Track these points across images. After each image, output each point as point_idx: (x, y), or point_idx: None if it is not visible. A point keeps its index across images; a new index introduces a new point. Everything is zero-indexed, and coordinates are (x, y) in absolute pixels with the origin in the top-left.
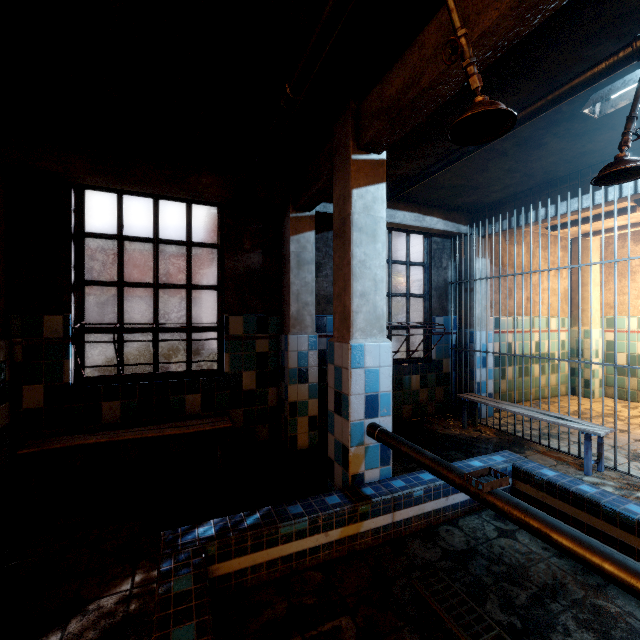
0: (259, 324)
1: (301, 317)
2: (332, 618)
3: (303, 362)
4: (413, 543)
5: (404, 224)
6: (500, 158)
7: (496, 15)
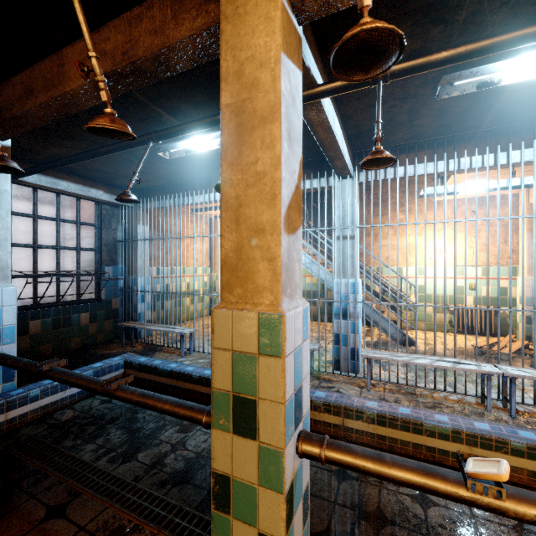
0: None
1: None
2: None
3: None
4: (26, 429)
5: (69, 191)
6: (131, 163)
7: (45, 99)
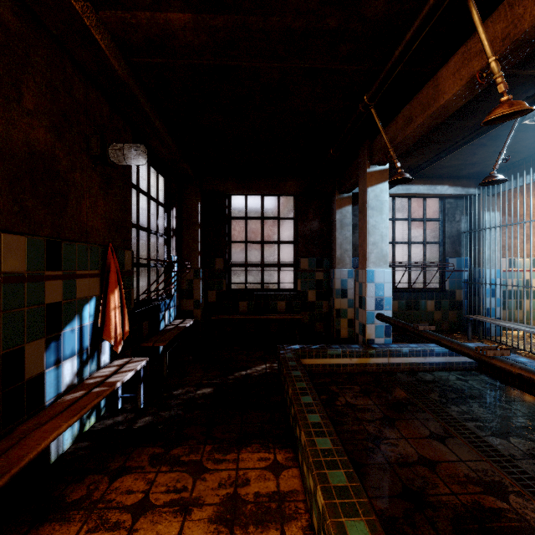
0: (317, 263)
1: (343, 258)
2: (350, 385)
3: (344, 285)
4: (400, 375)
5: (418, 193)
6: (482, 147)
7: (422, 120)
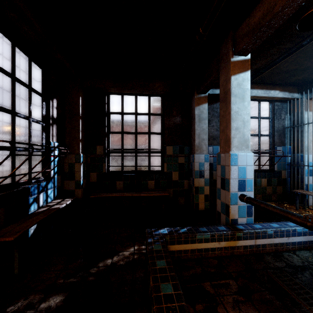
0: (180, 150)
1: (200, 146)
2: (224, 279)
3: (201, 168)
4: (267, 257)
5: (257, 96)
6: None
7: None
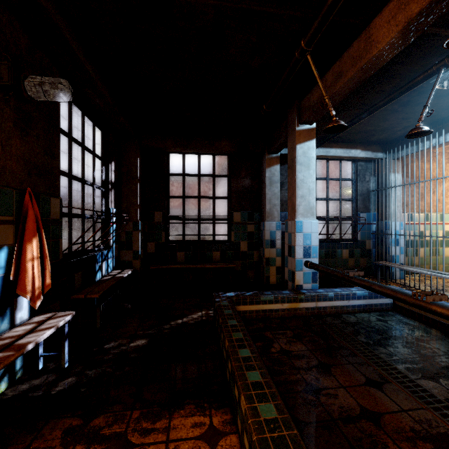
0: (249, 216)
1: (272, 212)
2: (283, 330)
3: (273, 236)
4: (327, 317)
5: (336, 156)
6: (394, 113)
7: (352, 73)
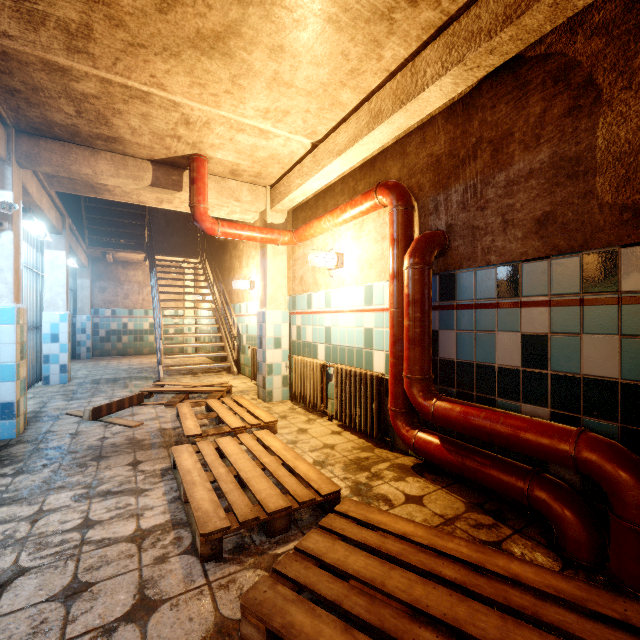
0: None
1: None
2: None
3: None
4: None
5: None
6: None
7: None
